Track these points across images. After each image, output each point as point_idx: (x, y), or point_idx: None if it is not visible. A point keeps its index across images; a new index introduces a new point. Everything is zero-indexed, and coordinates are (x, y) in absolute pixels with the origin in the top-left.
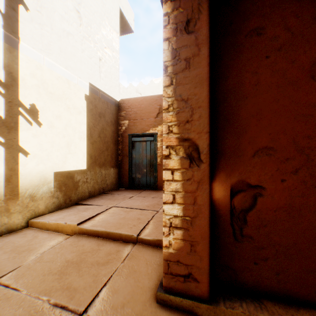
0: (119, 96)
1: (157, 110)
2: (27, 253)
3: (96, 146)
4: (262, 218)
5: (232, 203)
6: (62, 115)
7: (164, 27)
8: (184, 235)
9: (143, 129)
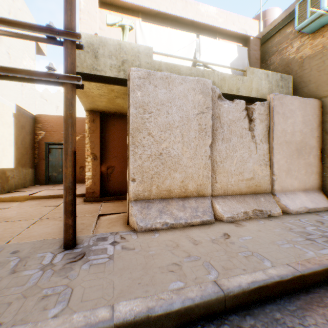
0: (36, 110)
1: None
2: (9, 205)
3: (20, 151)
4: (115, 175)
5: (107, 171)
6: (0, 129)
7: (86, 119)
8: (92, 181)
9: (59, 139)
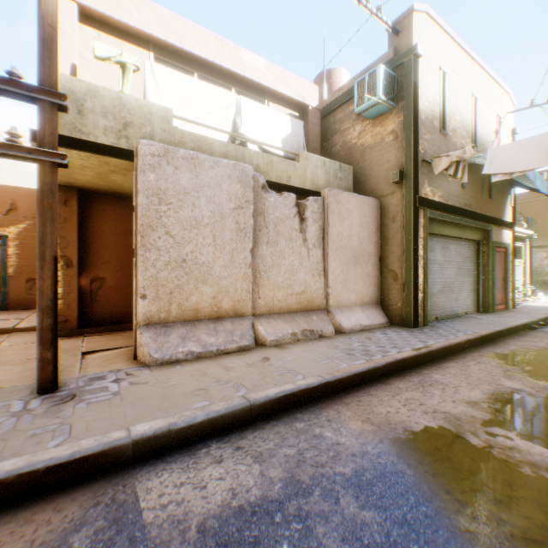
0: None
1: (9, 205)
2: None
3: None
4: (106, 292)
5: (92, 287)
6: None
7: None
8: (65, 302)
9: None
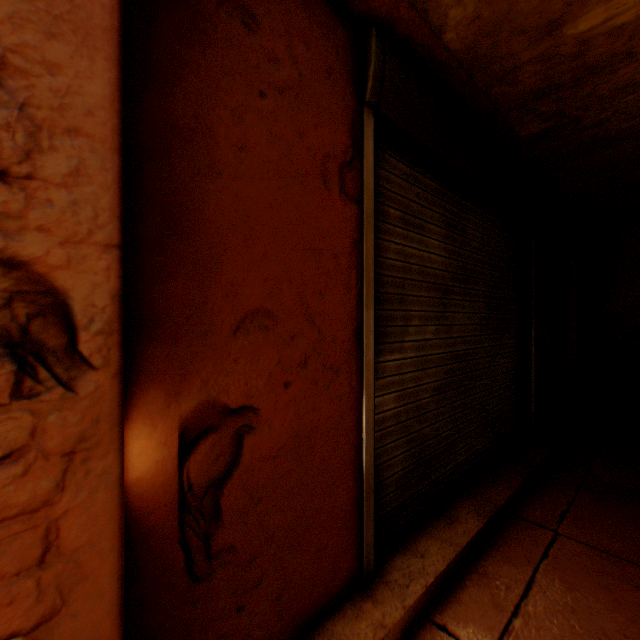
0: None
1: None
2: None
3: None
4: (254, 486)
5: (184, 475)
6: None
7: None
8: None
9: None
